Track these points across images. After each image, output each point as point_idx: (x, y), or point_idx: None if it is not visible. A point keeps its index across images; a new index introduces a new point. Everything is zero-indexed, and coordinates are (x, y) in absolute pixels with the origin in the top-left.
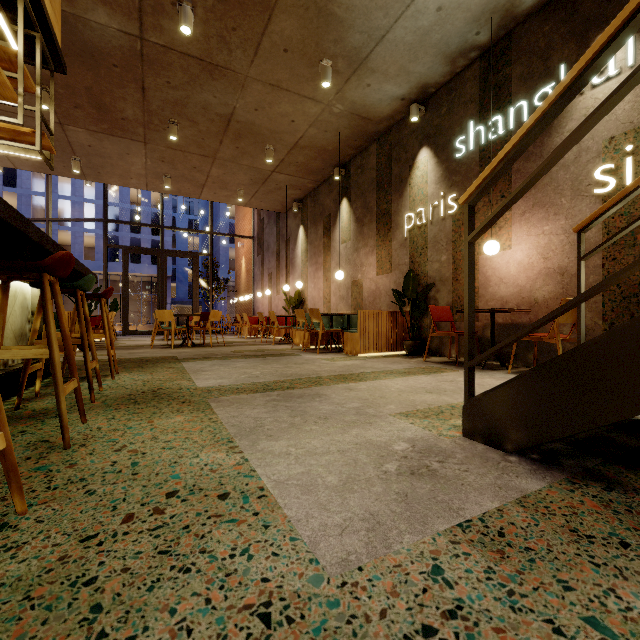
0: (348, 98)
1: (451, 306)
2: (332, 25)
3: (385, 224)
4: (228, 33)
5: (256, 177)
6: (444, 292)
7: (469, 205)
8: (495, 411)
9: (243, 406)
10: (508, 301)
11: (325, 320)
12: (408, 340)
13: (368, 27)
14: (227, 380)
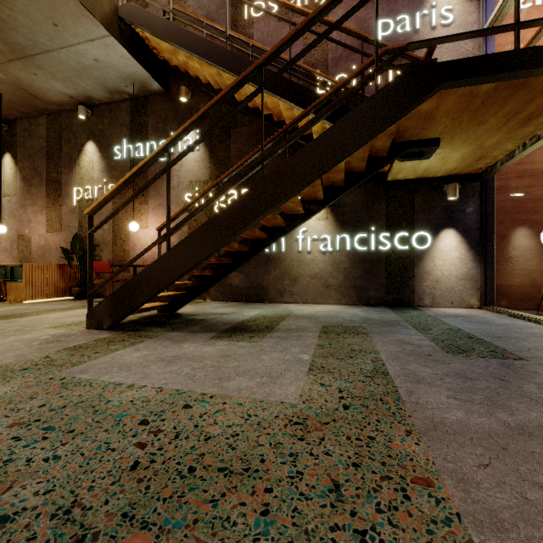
0: (12, 73)
1: (111, 262)
2: None
3: (55, 190)
4: None
5: None
6: (106, 251)
7: (90, 215)
8: (100, 313)
9: None
10: (146, 260)
11: None
12: (76, 287)
13: (33, 38)
14: None
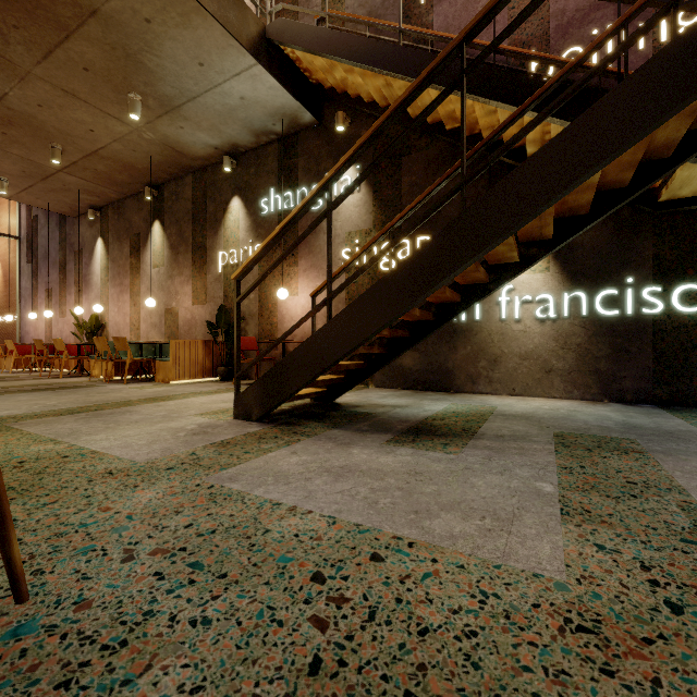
0: (160, 131)
1: (258, 337)
2: (142, 70)
3: (201, 257)
4: (6, 27)
5: (32, 171)
6: (252, 325)
7: (237, 280)
8: (248, 400)
9: (52, 424)
10: (296, 334)
11: (133, 349)
12: (221, 367)
13: (180, 86)
14: (17, 411)
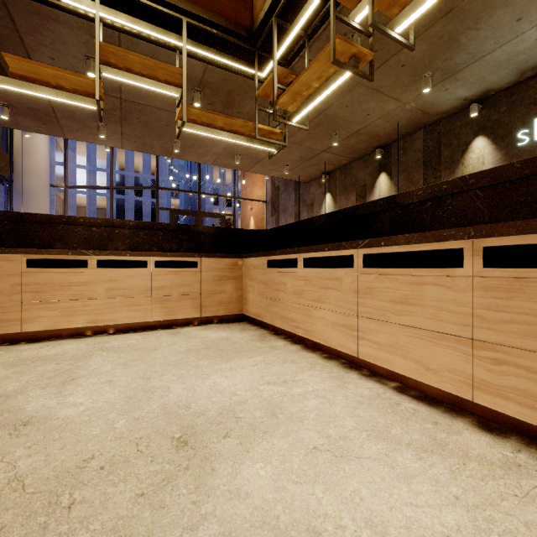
0: (423, 98)
1: None
2: (451, 49)
3: None
4: None
5: (306, 155)
6: None
7: None
8: None
9: None
10: None
11: None
12: None
13: (476, 50)
14: None
